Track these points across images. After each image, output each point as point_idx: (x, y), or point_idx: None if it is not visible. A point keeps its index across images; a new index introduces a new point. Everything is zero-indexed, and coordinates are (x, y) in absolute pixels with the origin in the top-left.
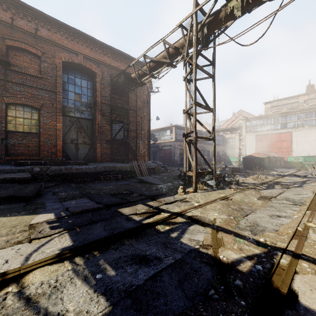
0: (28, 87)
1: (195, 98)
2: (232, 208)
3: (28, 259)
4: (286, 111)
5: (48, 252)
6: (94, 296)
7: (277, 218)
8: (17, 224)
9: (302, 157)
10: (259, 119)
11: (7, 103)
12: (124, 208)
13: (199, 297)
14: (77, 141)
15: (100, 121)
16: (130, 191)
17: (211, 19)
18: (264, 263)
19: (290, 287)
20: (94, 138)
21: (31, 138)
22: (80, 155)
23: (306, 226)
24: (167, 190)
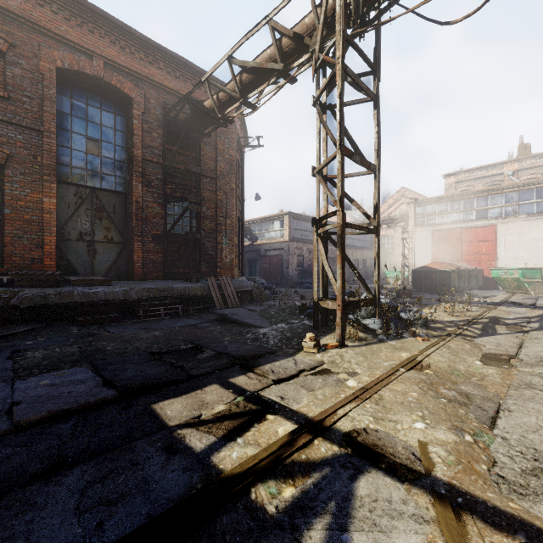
0: None
1: (341, 138)
2: (448, 397)
3: None
4: (486, 189)
5: None
6: None
7: None
8: None
9: (519, 270)
10: (438, 203)
11: None
12: (170, 400)
13: None
14: (93, 237)
15: (141, 197)
16: (196, 345)
17: None
18: None
19: None
20: (128, 232)
21: None
22: (99, 266)
23: None
24: (279, 341)
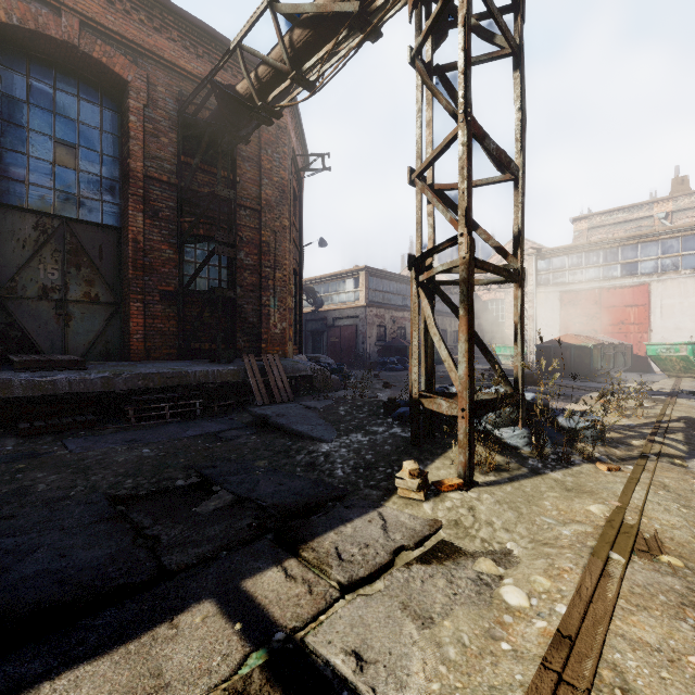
0: None
1: (467, 100)
2: None
3: None
4: (636, 234)
5: None
6: None
7: None
8: None
9: (688, 346)
10: (569, 254)
11: None
12: (75, 671)
13: None
14: (65, 295)
15: (142, 234)
16: (204, 477)
17: None
18: None
19: None
20: (123, 287)
21: None
22: (76, 339)
23: None
24: (352, 470)
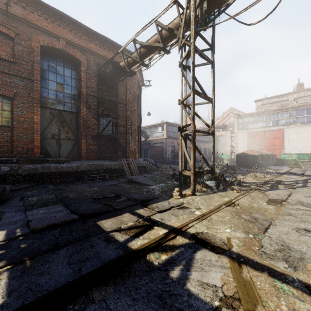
0: None
1: (193, 85)
2: (245, 219)
3: None
4: (278, 109)
5: None
6: None
7: (308, 235)
8: None
9: (296, 155)
10: (251, 116)
11: None
12: (105, 220)
13: None
14: (59, 137)
15: (85, 115)
16: (116, 194)
17: None
18: None
19: None
20: (78, 134)
21: (2, 132)
22: (63, 152)
23: None
24: (160, 192)
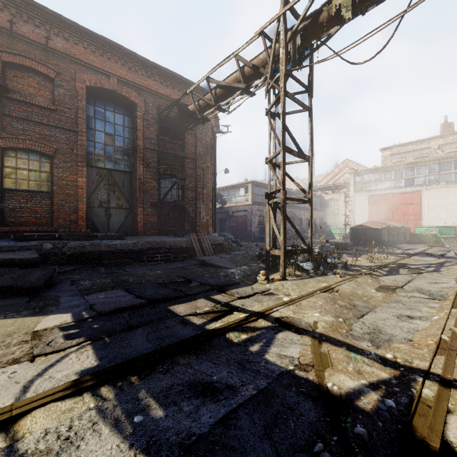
0: (35, 124)
1: (283, 141)
2: (340, 305)
3: (28, 389)
4: (413, 161)
5: (59, 377)
6: (129, 455)
7: (408, 321)
8: (13, 332)
9: (436, 228)
10: (374, 173)
11: (3, 148)
12: (177, 305)
13: (298, 456)
14: (109, 205)
15: (142, 175)
16: (186, 279)
17: (307, 23)
18: (398, 395)
19: (442, 436)
20: (133, 200)
21: (39, 200)
22: (113, 225)
23: (455, 334)
24: (242, 277)
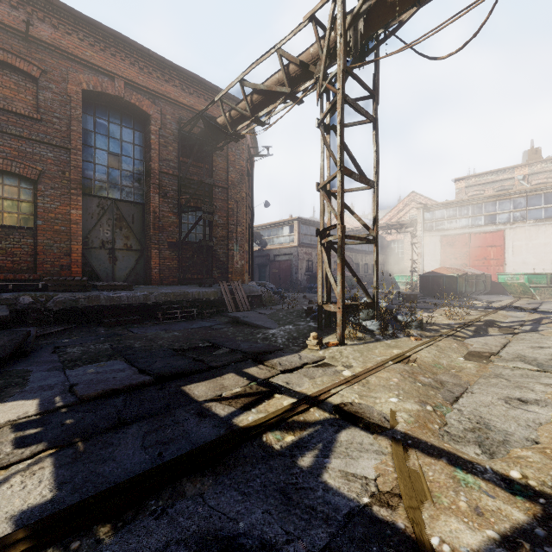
0: (12, 138)
1: (341, 160)
2: (423, 383)
3: None
4: (495, 194)
5: None
6: None
7: (522, 408)
8: None
9: (525, 275)
10: (447, 208)
11: None
12: (196, 384)
13: None
14: (114, 245)
15: (158, 207)
16: (212, 343)
17: (373, 3)
18: None
19: None
20: (146, 240)
21: (18, 238)
22: (120, 272)
23: None
24: (286, 340)
